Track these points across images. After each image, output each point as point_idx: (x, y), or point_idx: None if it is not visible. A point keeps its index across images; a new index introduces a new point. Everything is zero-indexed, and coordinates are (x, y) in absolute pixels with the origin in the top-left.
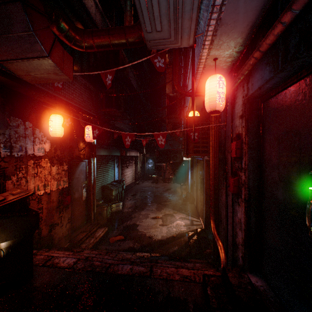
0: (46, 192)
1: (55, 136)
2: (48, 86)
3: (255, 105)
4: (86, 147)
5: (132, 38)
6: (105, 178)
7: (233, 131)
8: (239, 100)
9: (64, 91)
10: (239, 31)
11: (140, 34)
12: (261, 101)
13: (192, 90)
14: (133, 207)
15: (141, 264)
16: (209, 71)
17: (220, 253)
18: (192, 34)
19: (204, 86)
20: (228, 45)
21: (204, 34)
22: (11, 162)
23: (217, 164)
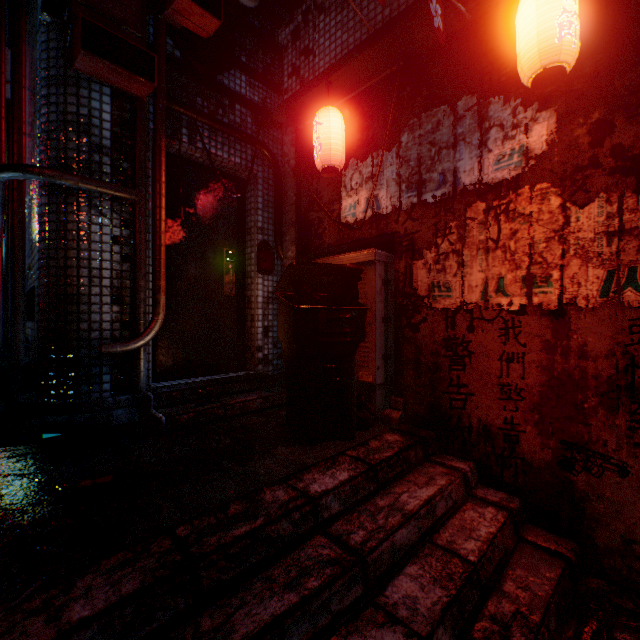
0: (539, 308)
1: (527, 85)
2: None
3: None
4: None
5: None
6: None
7: None
8: None
9: None
10: None
11: None
12: None
13: None
14: None
15: None
16: None
17: None
18: None
19: None
20: None
21: None
22: (425, 219)
23: None
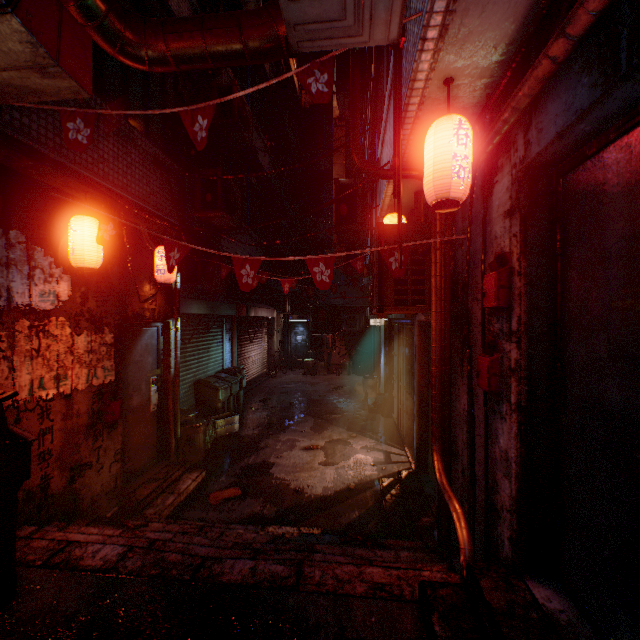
0: (60, 394)
1: (81, 266)
2: (67, 151)
3: (542, 184)
4: (157, 296)
5: (256, 40)
6: (202, 363)
7: (487, 250)
8: (502, 175)
9: (105, 167)
10: (510, 2)
11: (274, 29)
12: (557, 174)
13: (394, 152)
14: (263, 425)
15: (275, 558)
16: (432, 114)
17: (458, 529)
18: (397, 7)
19: (418, 153)
20: (480, 42)
21: (426, 8)
22: None
23: (447, 327)
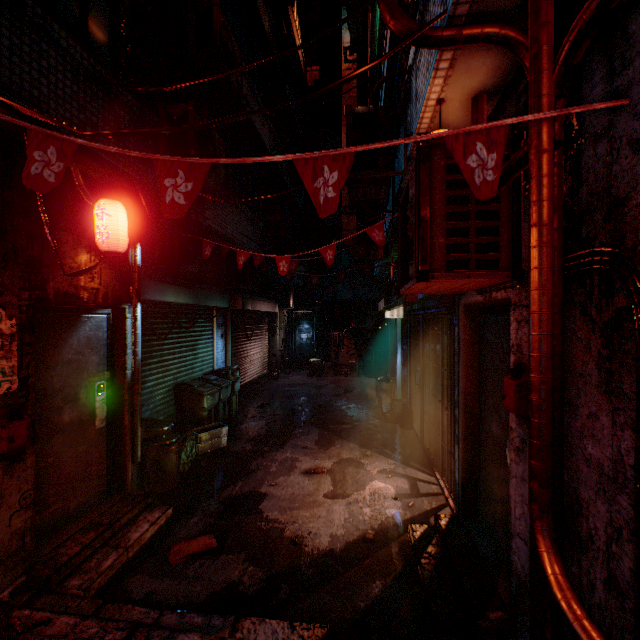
0: None
1: None
2: None
3: None
4: (102, 271)
5: None
6: (185, 363)
7: None
8: None
9: None
10: None
11: None
12: None
13: None
14: (257, 439)
15: None
16: None
17: None
18: None
19: None
20: None
21: None
22: None
23: (558, 300)
